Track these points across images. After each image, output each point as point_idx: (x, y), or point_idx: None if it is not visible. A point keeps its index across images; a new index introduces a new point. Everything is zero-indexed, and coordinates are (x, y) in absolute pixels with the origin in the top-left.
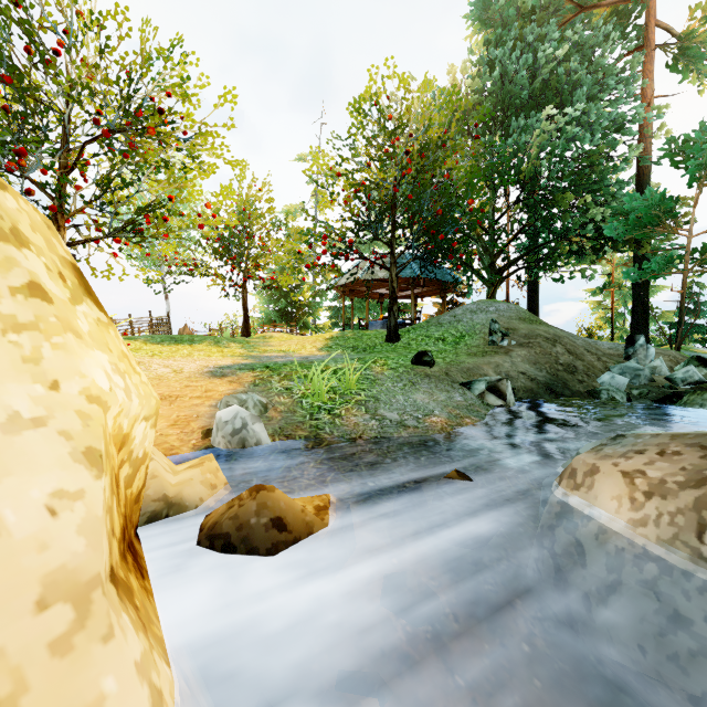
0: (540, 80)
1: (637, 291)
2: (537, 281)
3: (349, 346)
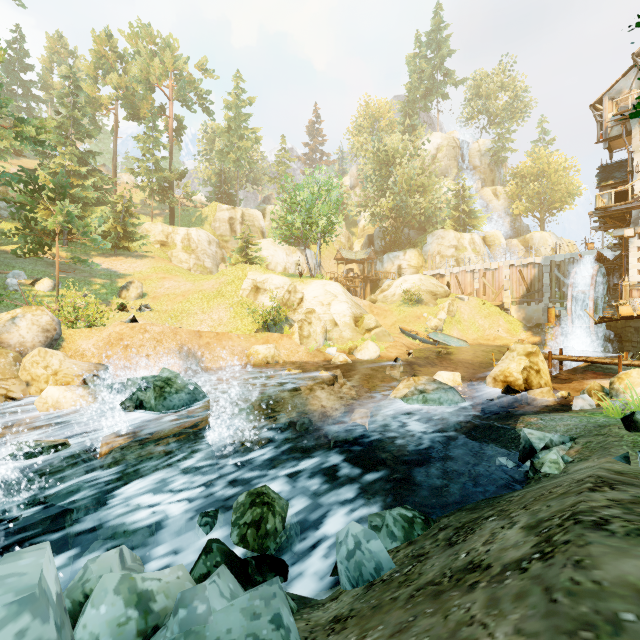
0: None
1: None
2: None
3: None
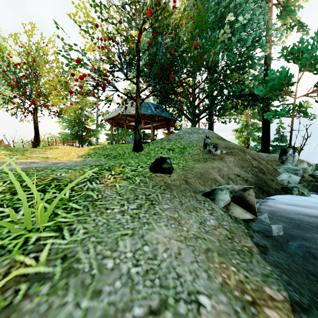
0: (219, 12)
1: (265, 127)
2: (213, 123)
3: (104, 154)
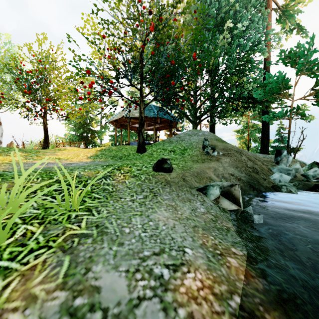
0: (220, 17)
1: (264, 129)
2: (214, 124)
3: (111, 155)
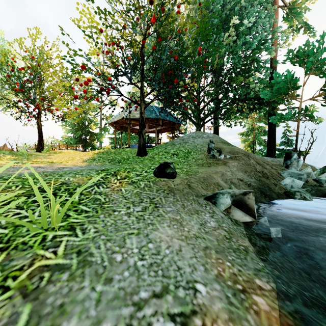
0: (224, 15)
1: (270, 131)
2: (218, 126)
3: (109, 158)
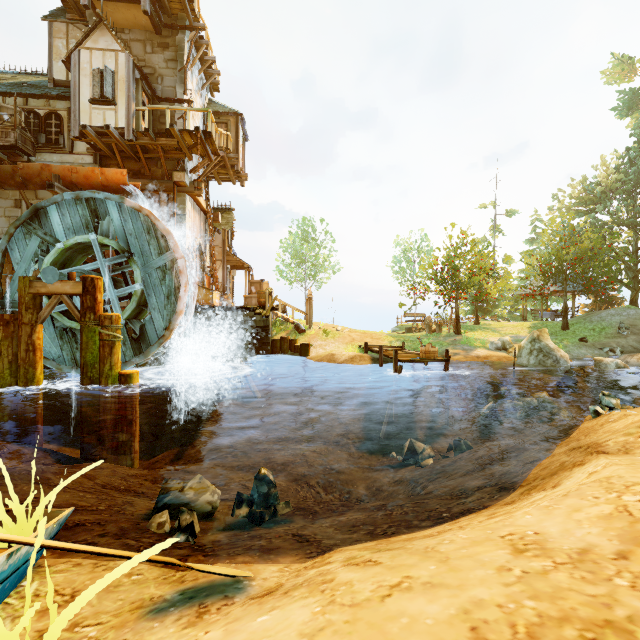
0: None
1: None
2: None
3: None
